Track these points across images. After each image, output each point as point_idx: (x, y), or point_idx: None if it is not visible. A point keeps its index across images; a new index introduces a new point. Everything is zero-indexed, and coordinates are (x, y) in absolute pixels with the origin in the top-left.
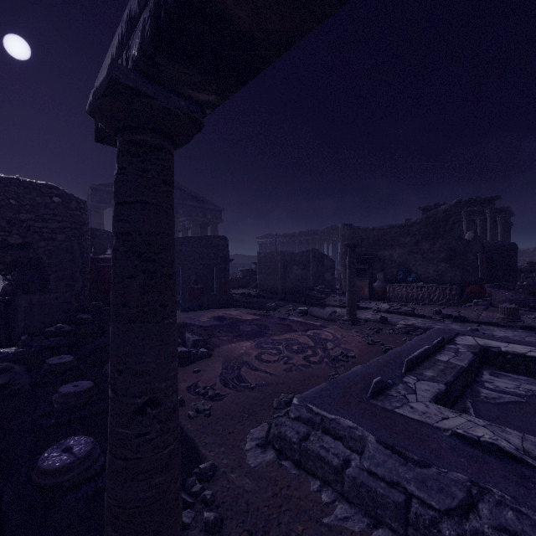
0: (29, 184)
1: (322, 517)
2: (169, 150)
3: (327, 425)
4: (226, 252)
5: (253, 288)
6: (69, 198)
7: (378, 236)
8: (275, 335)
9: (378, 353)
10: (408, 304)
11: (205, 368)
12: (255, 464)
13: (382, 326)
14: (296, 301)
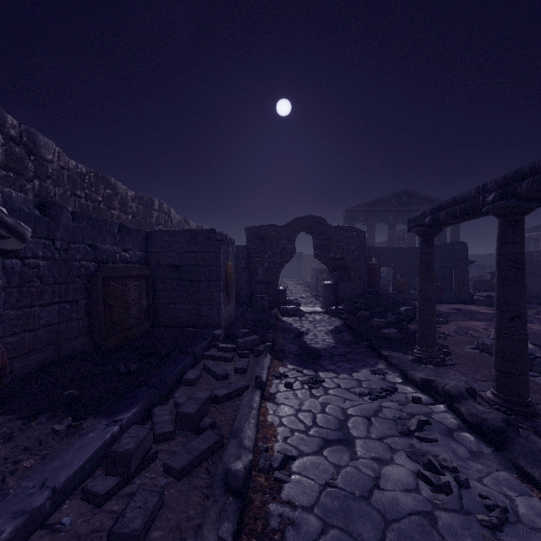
0: (343, 228)
1: None
2: (433, 239)
3: None
4: (465, 256)
5: None
6: (359, 232)
7: None
8: None
9: None
10: None
11: (443, 327)
12: (467, 351)
13: None
14: None
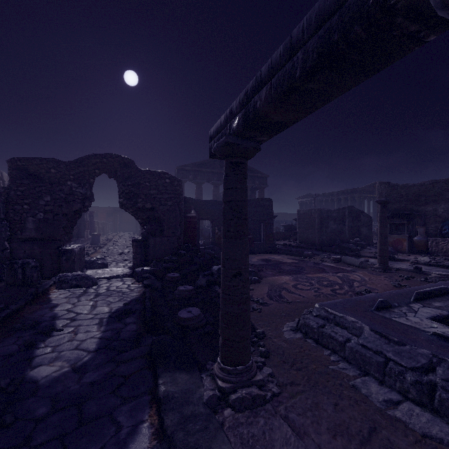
0: (154, 173)
1: (328, 365)
2: (245, 163)
3: (338, 320)
4: (271, 210)
5: (293, 240)
6: (173, 179)
7: (419, 192)
8: (309, 274)
9: None
10: None
11: (257, 288)
12: (288, 337)
13: (415, 275)
14: (332, 251)
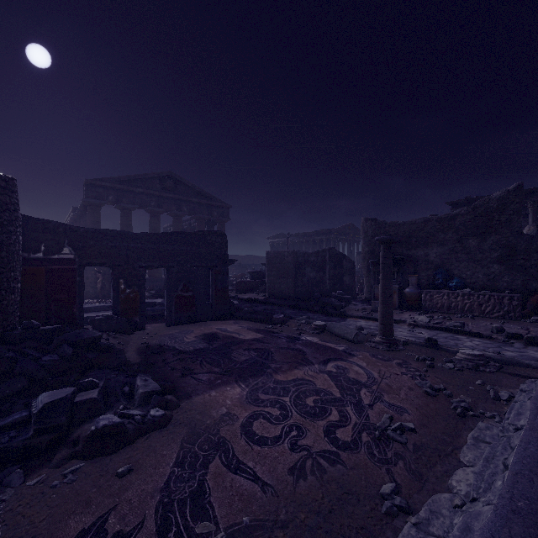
0: None
1: None
2: None
3: None
4: (224, 251)
5: (262, 292)
6: None
7: (409, 232)
8: (281, 371)
9: (452, 419)
10: (451, 316)
11: (145, 459)
12: None
13: (431, 352)
14: (310, 309)
